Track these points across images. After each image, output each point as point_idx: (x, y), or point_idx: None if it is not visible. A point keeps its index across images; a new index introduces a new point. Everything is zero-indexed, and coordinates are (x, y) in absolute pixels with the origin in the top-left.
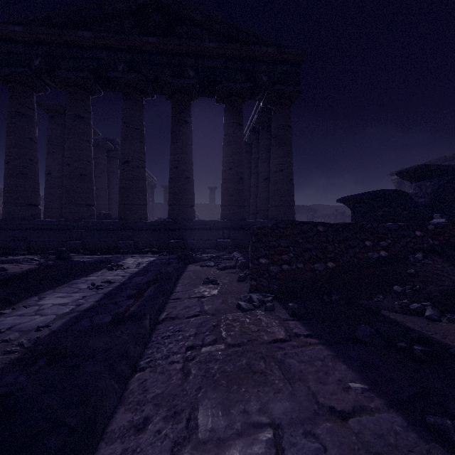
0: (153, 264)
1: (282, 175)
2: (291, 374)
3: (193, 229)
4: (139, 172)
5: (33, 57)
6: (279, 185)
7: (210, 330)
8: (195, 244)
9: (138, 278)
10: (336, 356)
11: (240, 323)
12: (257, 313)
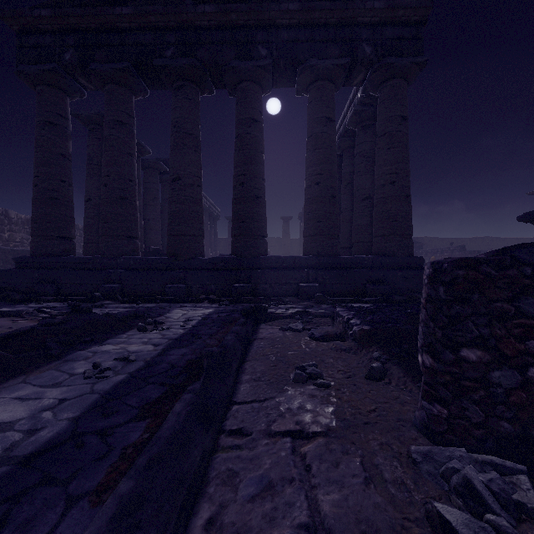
0: (207, 321)
1: (394, 190)
2: None
3: (265, 268)
4: (193, 192)
5: (64, 50)
6: (390, 204)
7: None
8: (268, 290)
9: (176, 351)
10: None
11: None
12: None
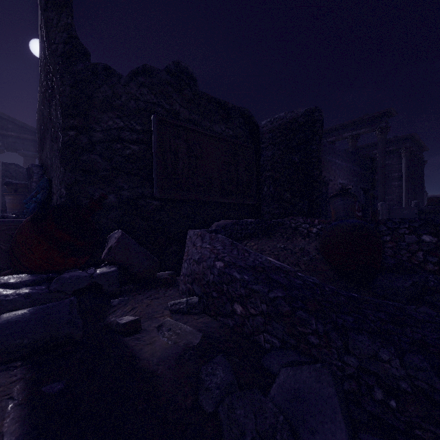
0: None
1: None
2: None
3: None
4: None
5: None
6: None
7: None
8: None
9: None
10: None
11: None
12: None
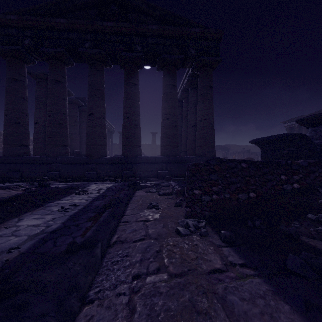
0: (110, 189)
1: (206, 123)
2: (235, 316)
3: (140, 163)
4: (101, 121)
5: (24, 38)
6: (204, 130)
7: (153, 257)
8: (142, 174)
9: (97, 202)
10: (275, 292)
11: (180, 249)
12: (194, 238)
